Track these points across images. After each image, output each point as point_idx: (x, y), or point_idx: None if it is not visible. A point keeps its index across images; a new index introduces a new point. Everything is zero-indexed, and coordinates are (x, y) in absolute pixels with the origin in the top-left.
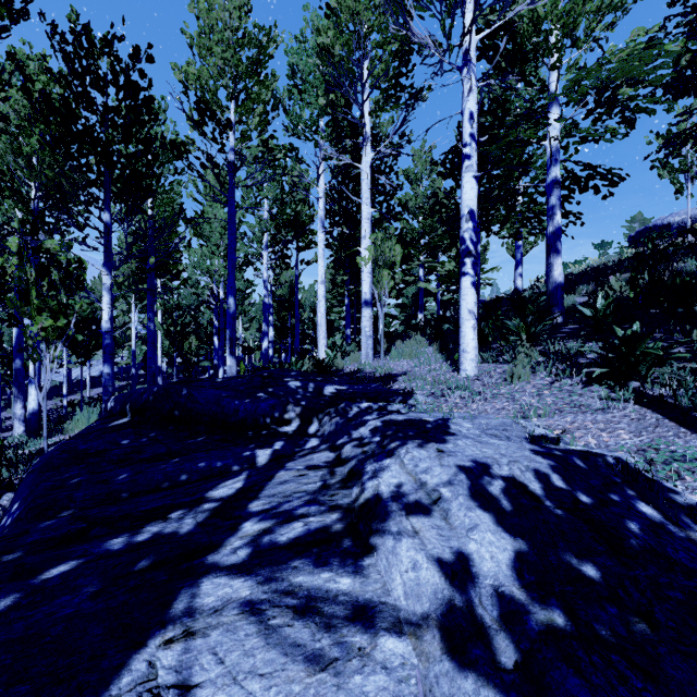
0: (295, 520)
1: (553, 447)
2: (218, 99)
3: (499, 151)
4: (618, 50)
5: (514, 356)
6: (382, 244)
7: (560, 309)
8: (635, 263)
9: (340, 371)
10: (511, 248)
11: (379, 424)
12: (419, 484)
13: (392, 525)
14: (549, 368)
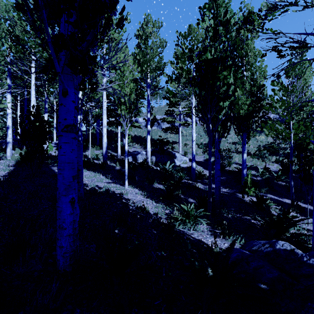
0: None
1: None
2: None
3: None
4: None
5: None
6: None
7: None
8: None
9: None
10: None
11: None
12: None
13: None
14: None
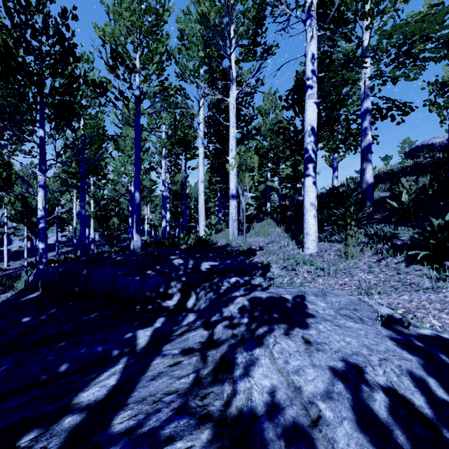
0: (160, 448)
1: (405, 331)
2: (127, 51)
3: (328, 88)
4: (415, 14)
5: (344, 238)
6: (245, 154)
7: (370, 201)
8: (433, 168)
9: (214, 245)
10: (328, 160)
11: (246, 302)
12: (293, 389)
13: None
14: (374, 248)
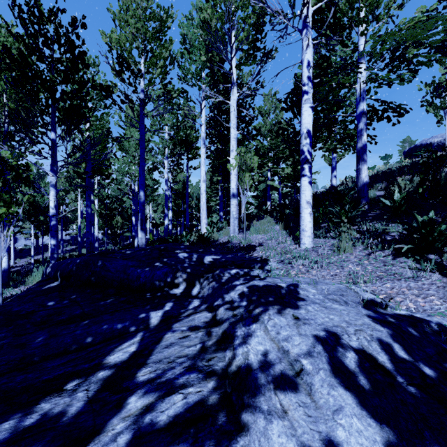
0: (176, 391)
1: (383, 311)
2: (132, 56)
3: (325, 91)
4: (408, 21)
5: (338, 234)
6: (245, 155)
7: (366, 200)
8: (423, 168)
9: (216, 242)
10: (327, 159)
11: (245, 289)
12: (282, 352)
13: (262, 402)
14: (365, 243)
